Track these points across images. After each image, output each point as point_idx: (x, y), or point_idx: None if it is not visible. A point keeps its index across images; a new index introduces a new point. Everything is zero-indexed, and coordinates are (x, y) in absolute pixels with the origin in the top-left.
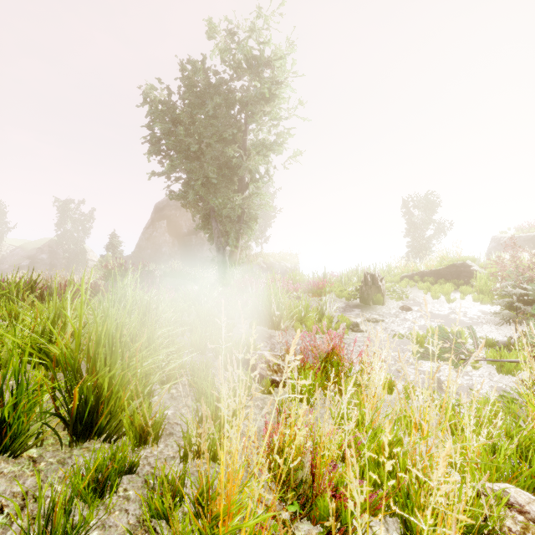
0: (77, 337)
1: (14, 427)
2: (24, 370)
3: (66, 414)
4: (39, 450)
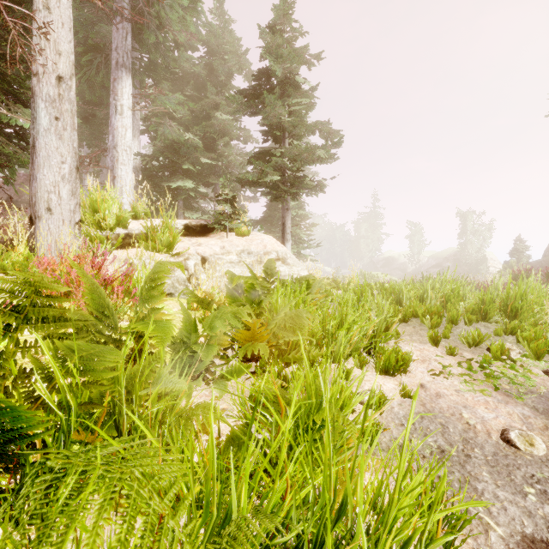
0: (508, 293)
1: (489, 315)
2: (491, 300)
3: (502, 322)
4: (496, 324)
